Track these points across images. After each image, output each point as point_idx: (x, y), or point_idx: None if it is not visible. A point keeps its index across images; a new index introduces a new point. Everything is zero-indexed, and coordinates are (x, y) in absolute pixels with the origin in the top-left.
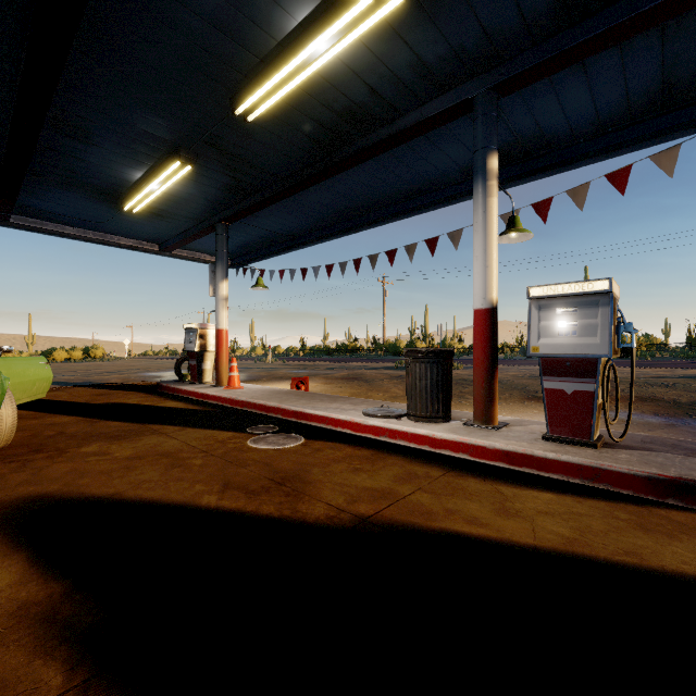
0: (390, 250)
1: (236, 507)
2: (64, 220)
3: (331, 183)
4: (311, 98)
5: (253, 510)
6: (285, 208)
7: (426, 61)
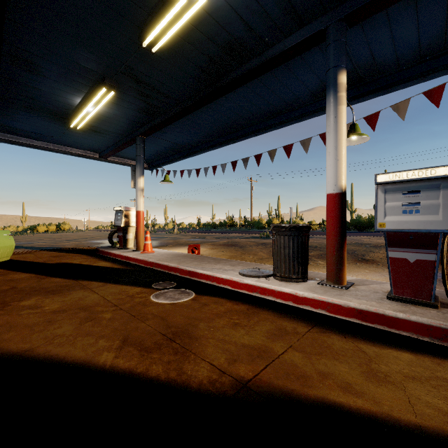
0: (258, 154)
1: (128, 367)
2: (32, 135)
3: (215, 105)
4: (200, 33)
5: (143, 371)
6: (183, 125)
7: None
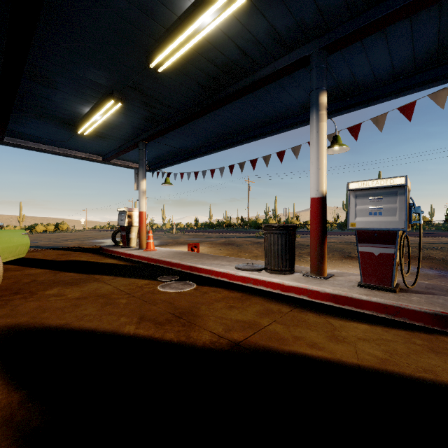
0: (253, 159)
1: (148, 334)
2: (39, 140)
3: (214, 115)
4: (200, 56)
5: (160, 337)
6: (184, 132)
7: (278, 30)
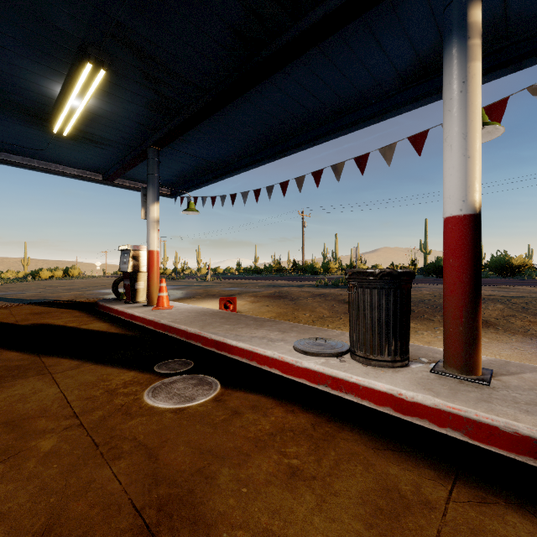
0: (317, 171)
1: None
2: (6, 147)
3: (257, 97)
4: None
5: None
6: (213, 131)
7: None
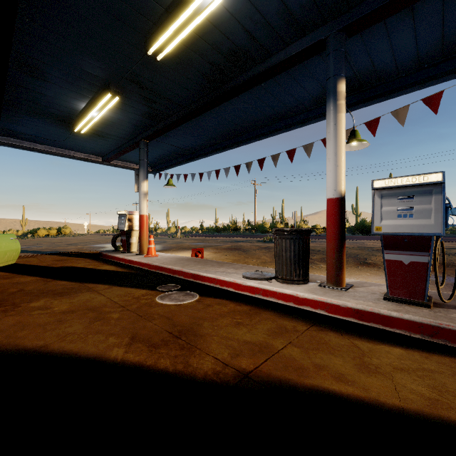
0: (261, 159)
1: (138, 360)
2: (35, 139)
3: (219, 110)
4: (204, 42)
5: (152, 364)
6: (187, 130)
7: (291, 9)
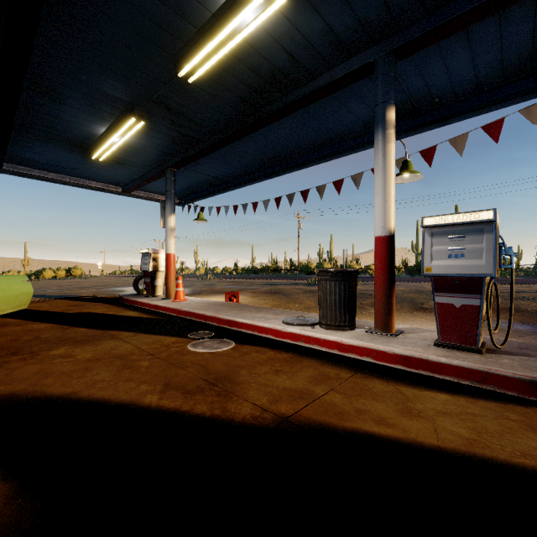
0: (305, 190)
1: (174, 406)
2: (46, 167)
3: (257, 136)
4: (240, 63)
5: (188, 409)
6: (220, 157)
7: (336, 30)
